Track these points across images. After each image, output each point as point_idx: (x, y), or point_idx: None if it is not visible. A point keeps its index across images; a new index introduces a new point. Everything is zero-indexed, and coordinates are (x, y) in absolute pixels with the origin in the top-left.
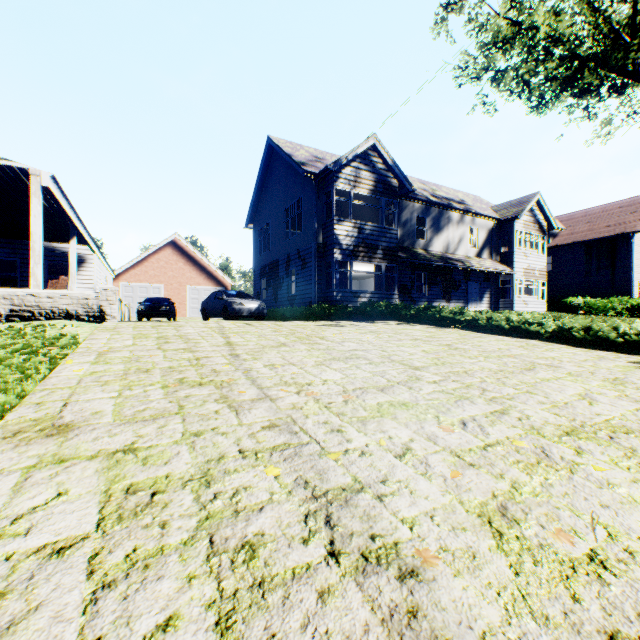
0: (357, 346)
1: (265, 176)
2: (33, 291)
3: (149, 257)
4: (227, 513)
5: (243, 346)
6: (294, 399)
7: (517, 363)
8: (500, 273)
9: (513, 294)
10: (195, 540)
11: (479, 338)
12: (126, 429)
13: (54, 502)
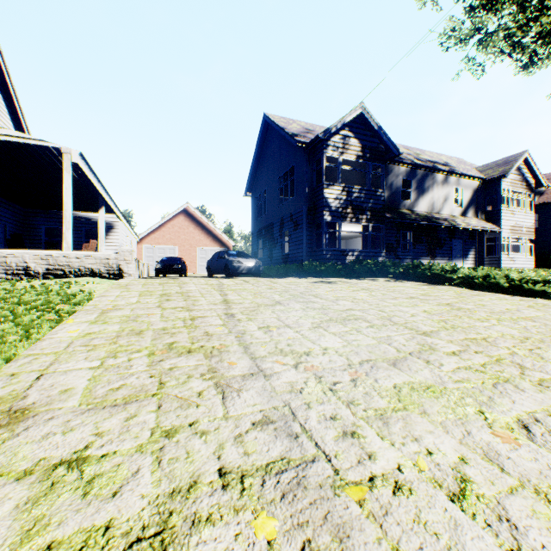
0: (352, 305)
1: (261, 149)
2: (64, 252)
3: (166, 223)
4: None
5: (239, 304)
6: (291, 376)
7: (540, 328)
8: (486, 231)
9: (499, 251)
10: None
11: (478, 296)
12: (87, 420)
13: None
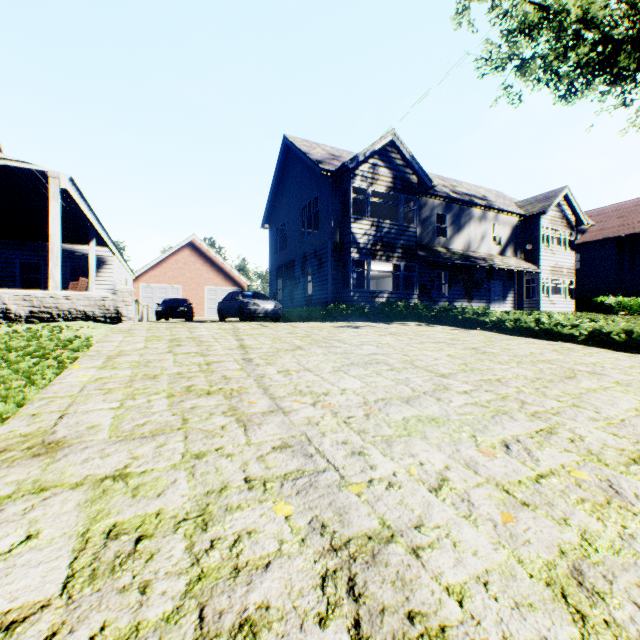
0: (376, 350)
1: (281, 176)
2: (52, 293)
3: (168, 258)
4: (224, 571)
5: (257, 349)
6: (309, 412)
7: (554, 370)
8: (525, 271)
9: (539, 293)
10: (181, 614)
11: (507, 341)
12: (121, 448)
13: (20, 549)
